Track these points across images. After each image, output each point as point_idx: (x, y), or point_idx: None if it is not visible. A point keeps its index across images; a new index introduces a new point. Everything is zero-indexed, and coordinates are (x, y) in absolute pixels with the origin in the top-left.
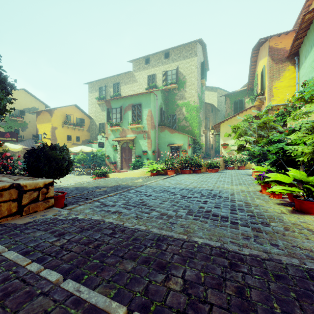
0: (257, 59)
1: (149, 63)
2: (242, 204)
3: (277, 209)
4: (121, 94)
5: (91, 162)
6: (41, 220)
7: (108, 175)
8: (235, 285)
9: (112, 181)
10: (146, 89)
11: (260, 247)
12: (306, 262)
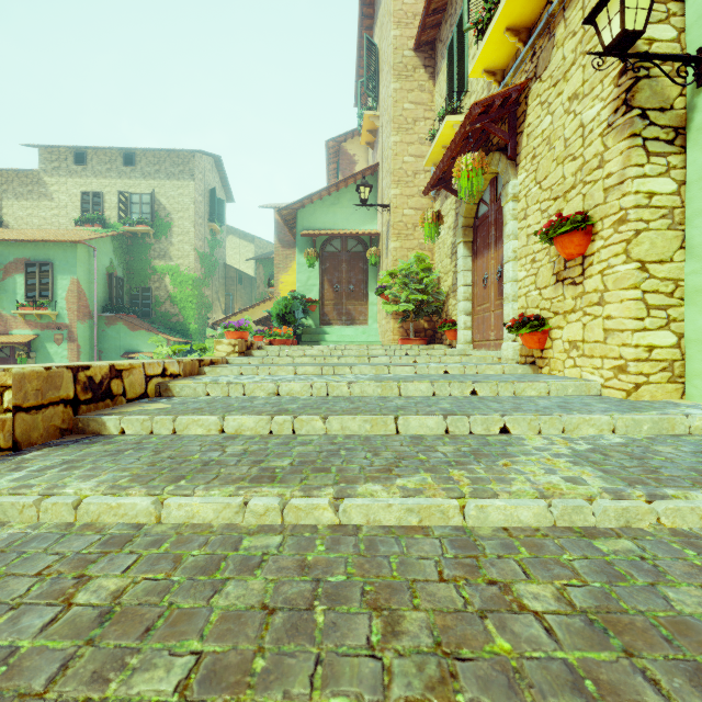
0: None
1: (87, 163)
2: None
3: None
4: (5, 219)
5: None
6: None
7: None
8: None
9: None
10: (77, 222)
11: None
12: None
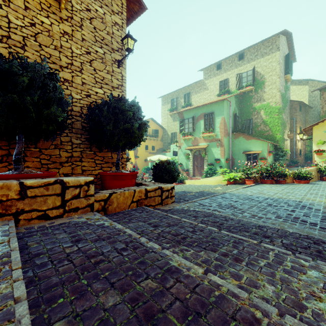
0: None
1: (221, 68)
2: None
3: None
4: (192, 103)
5: None
6: (176, 209)
7: (184, 182)
8: (316, 249)
9: (191, 187)
10: (217, 95)
11: None
12: None
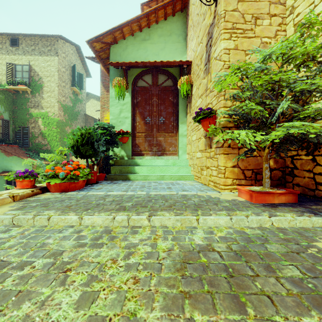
0: None
1: None
2: None
3: None
4: None
5: None
6: None
7: None
8: None
9: None
10: None
11: None
12: None
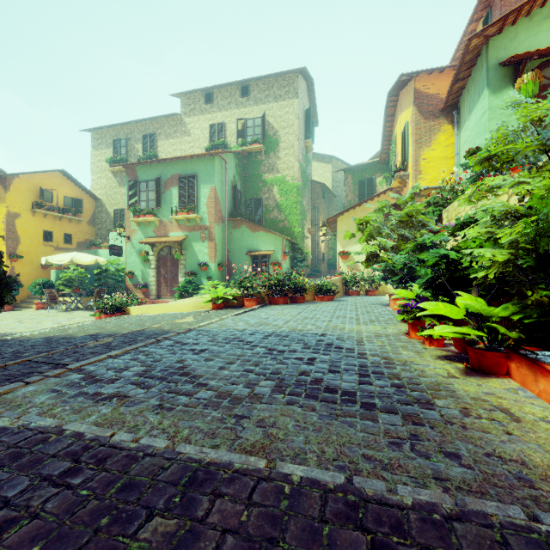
0: (396, 111)
1: (213, 101)
2: (378, 362)
3: (441, 369)
4: (159, 156)
5: (96, 285)
6: None
7: (127, 310)
8: None
9: (132, 321)
10: (207, 149)
11: (426, 465)
12: (539, 514)
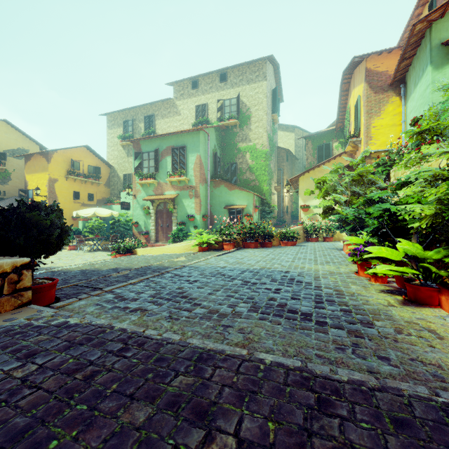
0: (350, 86)
1: (198, 87)
2: (331, 293)
3: (383, 300)
4: (157, 132)
5: (111, 232)
6: (3, 329)
7: (135, 251)
8: (329, 446)
9: (140, 260)
10: (193, 125)
11: (362, 363)
12: (439, 392)
